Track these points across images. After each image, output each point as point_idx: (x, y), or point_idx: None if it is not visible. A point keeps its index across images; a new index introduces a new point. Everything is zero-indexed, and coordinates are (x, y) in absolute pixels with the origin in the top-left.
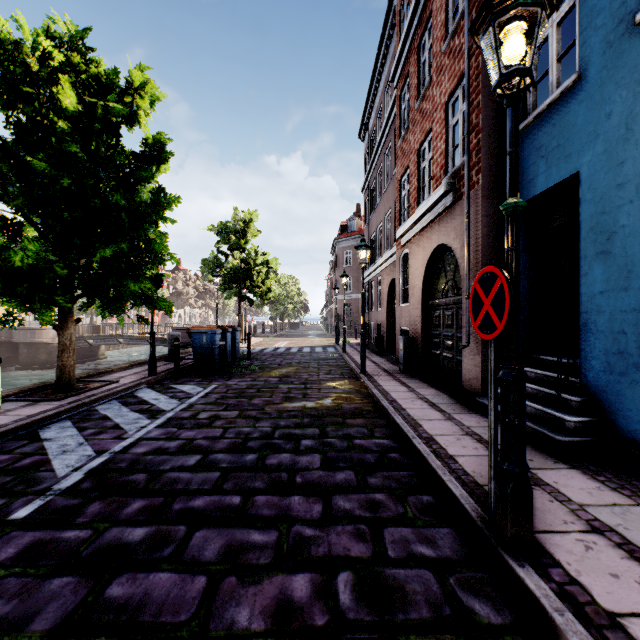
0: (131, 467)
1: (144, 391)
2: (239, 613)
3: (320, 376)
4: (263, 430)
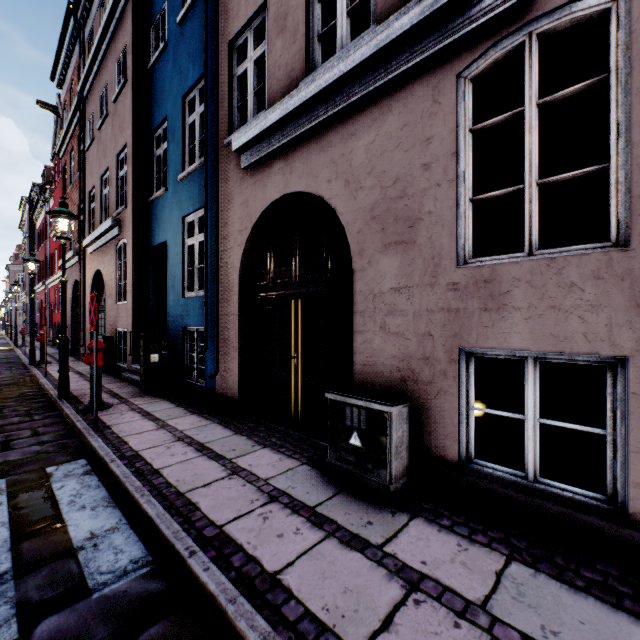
0: None
1: None
2: None
3: None
4: None
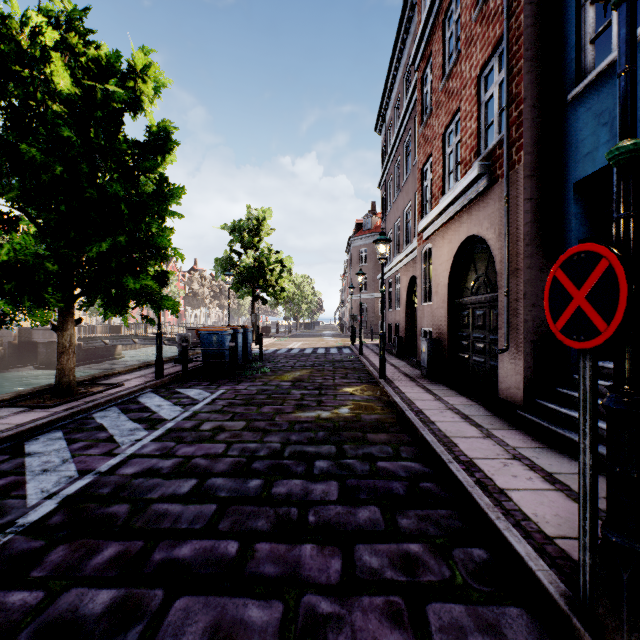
0: (114, 494)
1: (148, 396)
2: None
3: (336, 380)
4: (271, 446)
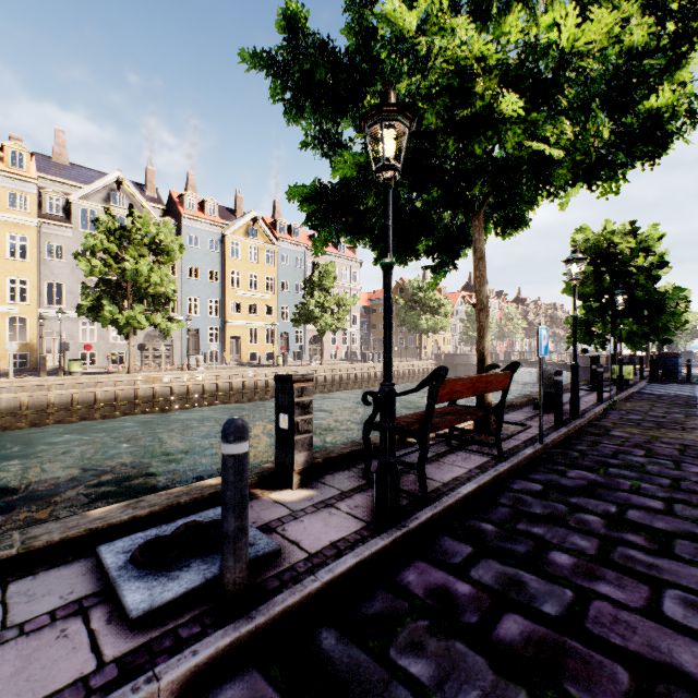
0: None
1: (654, 384)
2: None
3: None
4: None
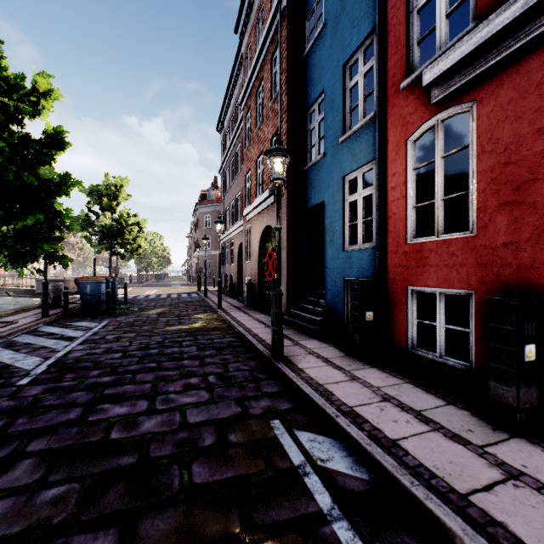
0: (77, 361)
1: (46, 328)
2: (170, 388)
3: (189, 312)
4: (157, 340)
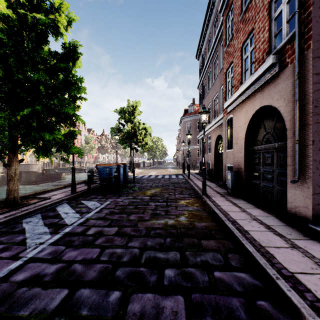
0: None
1: (63, 206)
2: None
3: (176, 195)
4: (132, 252)
